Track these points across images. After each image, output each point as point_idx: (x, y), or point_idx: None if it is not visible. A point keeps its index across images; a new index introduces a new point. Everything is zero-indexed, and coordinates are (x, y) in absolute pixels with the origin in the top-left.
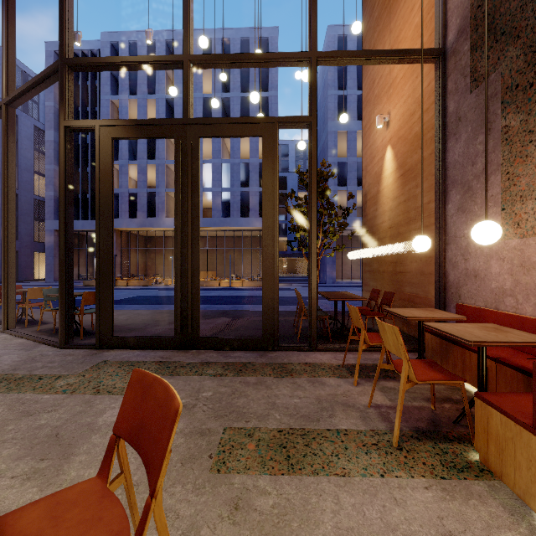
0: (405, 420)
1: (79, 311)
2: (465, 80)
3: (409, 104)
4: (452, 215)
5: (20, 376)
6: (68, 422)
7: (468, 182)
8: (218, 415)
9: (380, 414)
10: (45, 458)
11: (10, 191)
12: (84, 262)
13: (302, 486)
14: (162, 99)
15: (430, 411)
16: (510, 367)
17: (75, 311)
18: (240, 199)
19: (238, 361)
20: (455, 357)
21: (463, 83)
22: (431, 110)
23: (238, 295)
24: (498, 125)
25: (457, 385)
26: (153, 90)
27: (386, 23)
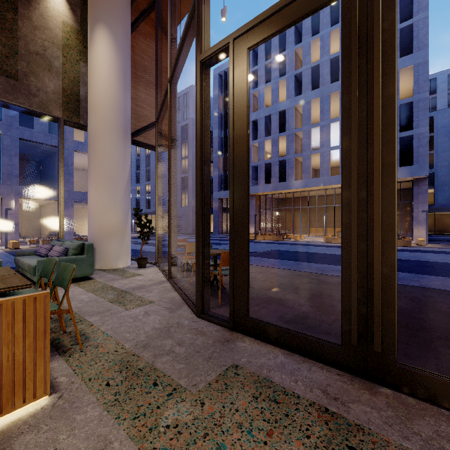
0: None
1: (218, 273)
2: None
3: None
4: None
5: (141, 365)
6: None
7: None
8: None
9: None
10: None
11: (173, 158)
12: None
13: None
14: (291, 76)
15: None
16: None
17: (215, 270)
18: None
19: None
20: None
21: None
22: None
23: None
24: None
25: None
26: (284, 73)
27: None
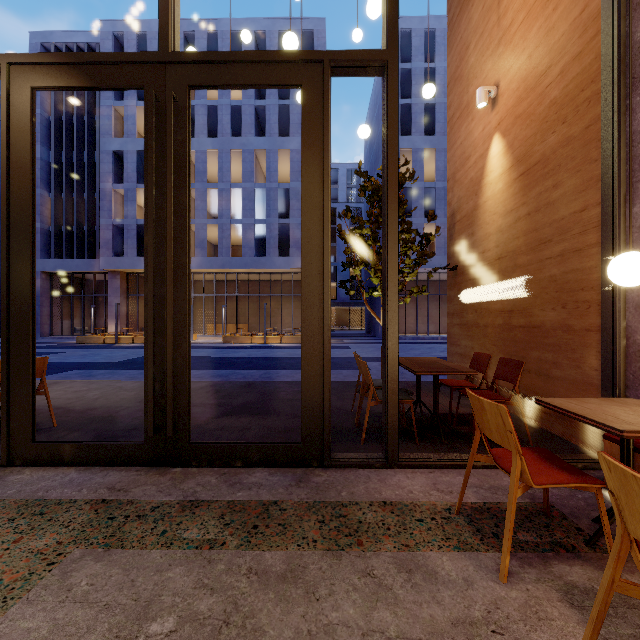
0: None
1: None
2: None
3: (539, 57)
4: None
5: None
6: None
7: None
8: None
9: None
10: None
11: None
12: (80, 313)
13: None
14: None
15: None
16: None
17: None
18: (279, 234)
19: (254, 498)
20: None
21: None
22: (589, 52)
23: (274, 355)
24: None
25: None
26: None
27: None
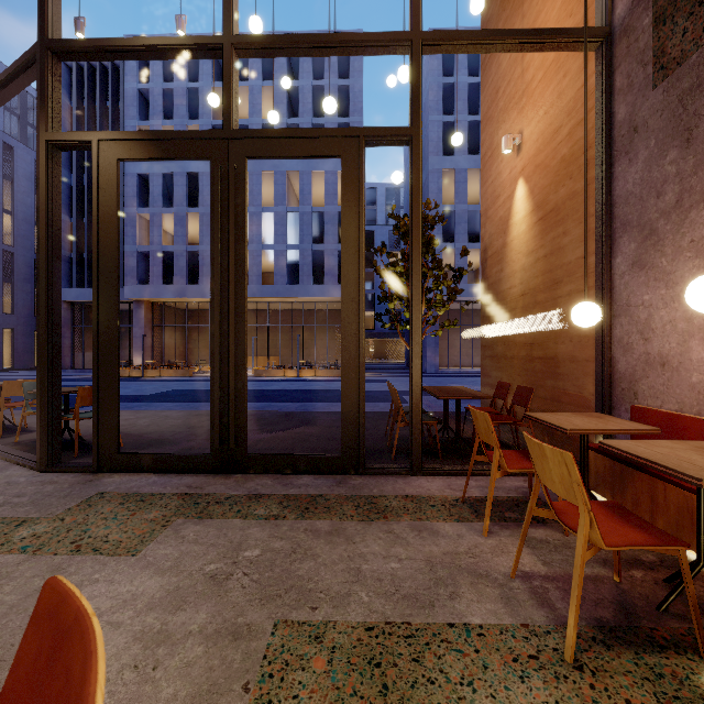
0: None
1: (73, 416)
2: (644, 70)
3: (553, 116)
4: (623, 274)
5: None
6: (12, 611)
7: (650, 224)
8: (266, 596)
9: (533, 591)
10: None
11: None
12: None
13: None
14: (207, 125)
15: (614, 585)
16: None
17: (68, 414)
18: (312, 260)
19: (303, 492)
20: (637, 489)
21: (642, 75)
22: (588, 122)
23: (308, 388)
24: (703, 131)
25: (673, 553)
26: (196, 113)
27: (516, 6)
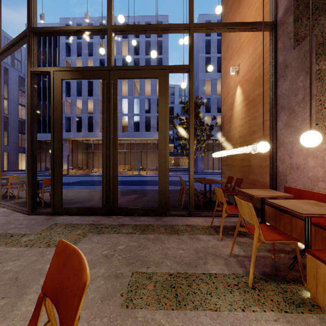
0: (255, 266)
1: (41, 191)
2: (290, 41)
3: (252, 58)
4: (281, 129)
5: None
6: (25, 268)
7: (292, 107)
8: (128, 263)
9: (238, 261)
10: (5, 297)
11: None
12: (49, 159)
13: (187, 319)
14: (97, 59)
15: (272, 259)
16: (325, 229)
17: (39, 190)
18: (145, 121)
19: (142, 223)
20: (285, 221)
21: (289, 43)
22: (267, 62)
23: (143, 179)
24: (313, 69)
25: (292, 244)
26: (92, 53)
27: (237, 8)
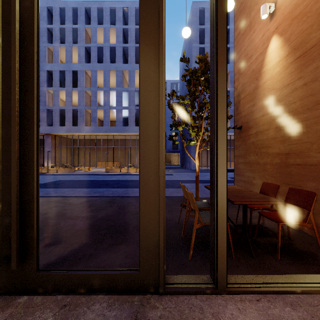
0: None
1: None
2: None
3: None
4: None
5: None
6: None
7: None
8: None
9: None
10: None
11: None
12: None
13: None
14: (82, 46)
15: None
16: None
17: None
18: (135, 115)
19: None
20: None
21: None
22: None
23: (131, 179)
24: None
25: None
26: (77, 41)
27: None
